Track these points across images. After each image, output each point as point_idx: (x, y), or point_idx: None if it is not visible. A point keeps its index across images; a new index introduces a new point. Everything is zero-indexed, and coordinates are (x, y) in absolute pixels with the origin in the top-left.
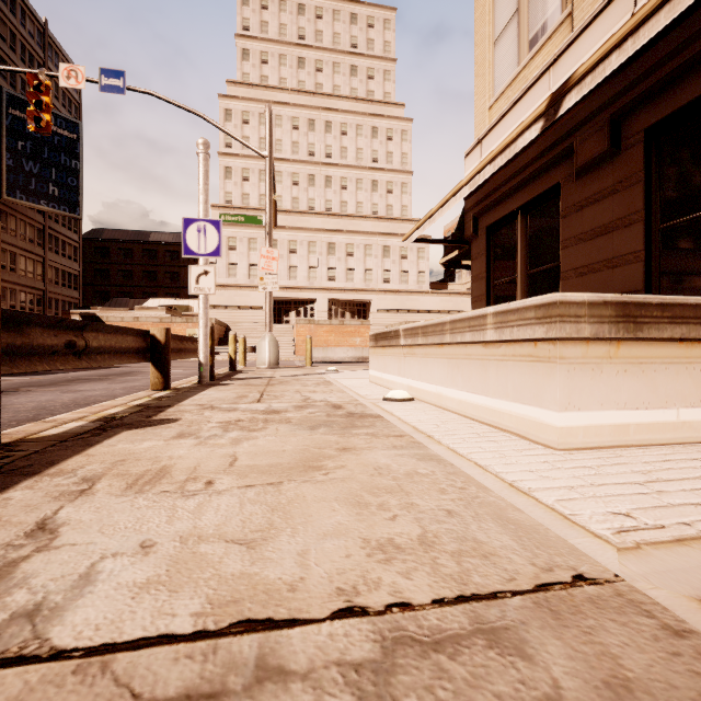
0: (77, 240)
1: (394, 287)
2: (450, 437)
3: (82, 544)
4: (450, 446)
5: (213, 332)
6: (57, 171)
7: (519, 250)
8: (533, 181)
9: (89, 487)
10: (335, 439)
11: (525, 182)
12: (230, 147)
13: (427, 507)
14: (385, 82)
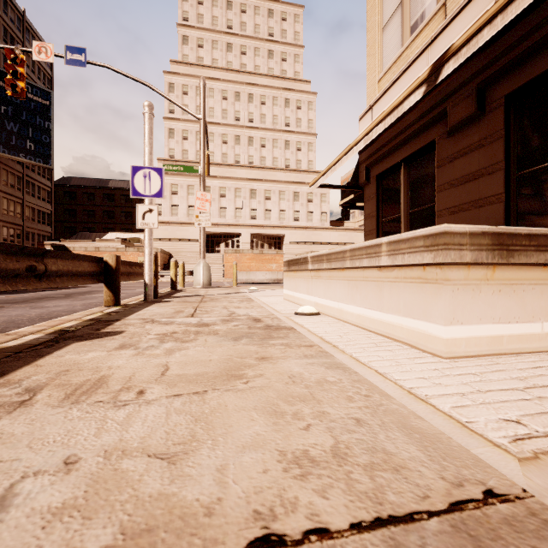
0: (49, 186)
1: (302, 224)
2: (352, 347)
3: (7, 461)
4: (353, 355)
5: (156, 259)
6: (33, 130)
7: (403, 193)
8: (414, 138)
9: (29, 398)
10: (255, 349)
11: (407, 139)
12: (173, 113)
13: (337, 416)
14: (295, 64)
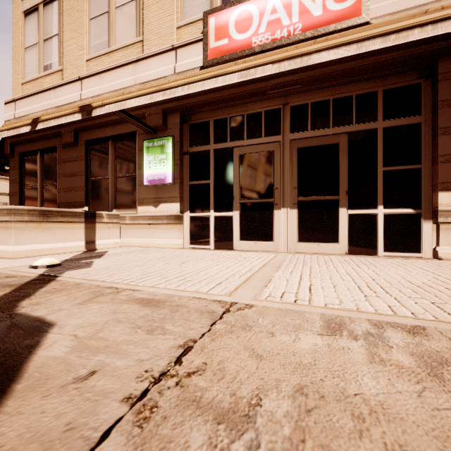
0: None
1: None
2: None
3: None
4: None
5: None
6: None
7: (39, 172)
8: (45, 139)
9: None
10: None
11: (41, 138)
12: None
13: None
14: None
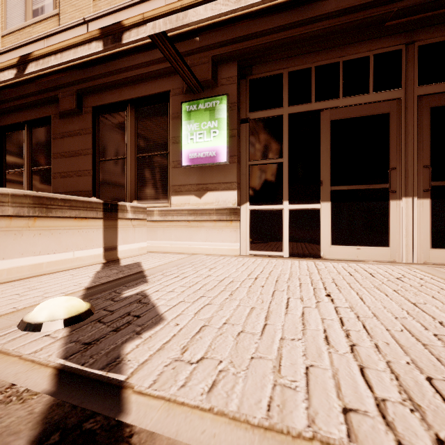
0: None
1: None
2: None
3: None
4: None
5: None
6: None
7: (26, 151)
8: (35, 107)
9: None
10: None
11: (29, 105)
12: None
13: None
14: None
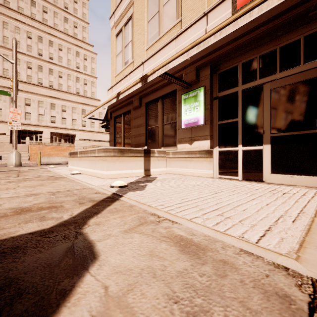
0: None
1: (88, 129)
2: (83, 179)
3: None
4: (82, 180)
5: None
6: None
7: (122, 126)
8: (125, 106)
9: None
10: (50, 181)
11: (123, 106)
12: None
13: (68, 186)
14: (83, 32)
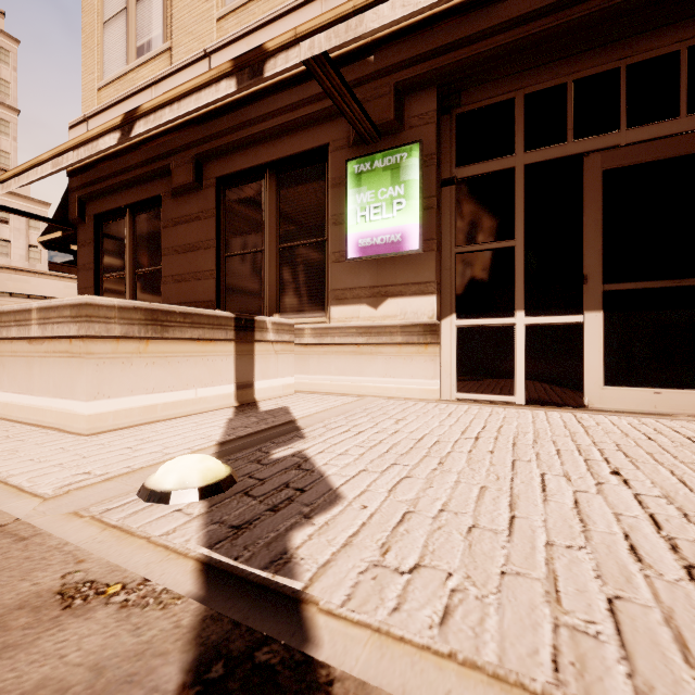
0: None
1: None
2: None
3: None
4: None
5: None
6: None
7: (128, 248)
8: (140, 185)
9: None
10: None
11: (132, 182)
12: None
13: None
14: None
